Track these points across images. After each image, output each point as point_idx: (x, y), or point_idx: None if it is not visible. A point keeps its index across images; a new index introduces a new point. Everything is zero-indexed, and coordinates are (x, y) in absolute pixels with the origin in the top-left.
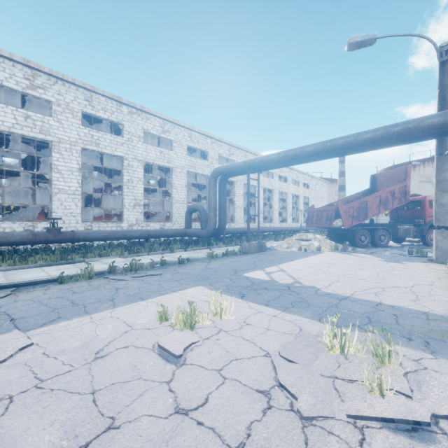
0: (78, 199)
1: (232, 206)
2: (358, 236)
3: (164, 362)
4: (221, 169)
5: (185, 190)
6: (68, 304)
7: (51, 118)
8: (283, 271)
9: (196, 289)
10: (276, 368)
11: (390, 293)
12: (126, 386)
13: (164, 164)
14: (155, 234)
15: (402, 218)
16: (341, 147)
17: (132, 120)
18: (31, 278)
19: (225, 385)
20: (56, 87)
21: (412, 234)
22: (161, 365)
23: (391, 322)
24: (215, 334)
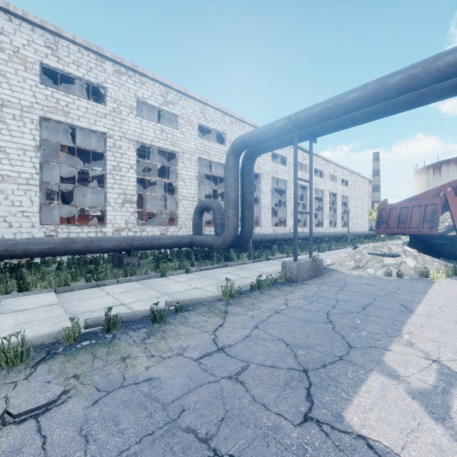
0: (34, 192)
1: (257, 205)
2: None
3: None
4: (246, 136)
5: (195, 182)
6: None
7: None
8: None
9: None
10: None
11: None
12: None
13: (167, 147)
14: (143, 243)
15: None
16: None
17: (120, 82)
18: None
19: None
20: None
21: None
22: None
23: None
24: None
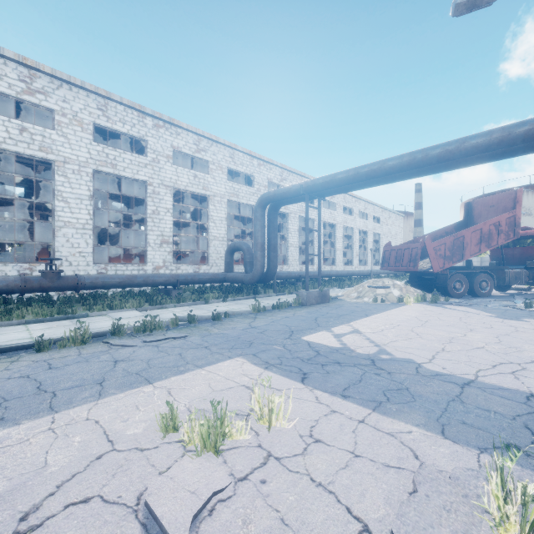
0: (88, 235)
1: (285, 244)
2: (451, 283)
3: None
4: (271, 194)
5: (225, 223)
6: (30, 391)
7: (54, 132)
8: (358, 332)
9: (232, 363)
10: None
11: None
12: None
13: (199, 192)
14: (186, 279)
15: (508, 259)
16: (438, 159)
17: (158, 135)
18: (4, 341)
19: None
20: (60, 92)
21: (524, 279)
22: None
23: None
24: (258, 468)
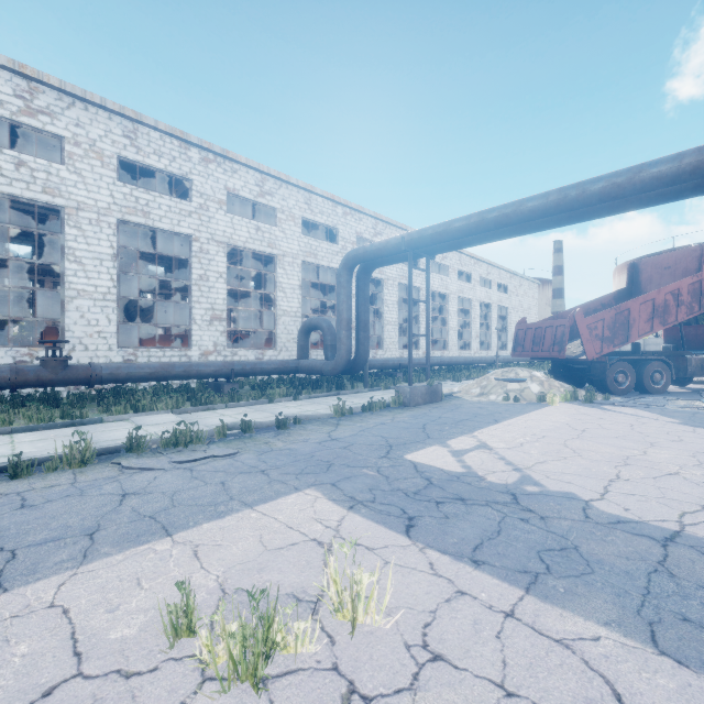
0: (111, 309)
1: (380, 321)
2: (611, 374)
3: None
4: (360, 251)
5: (299, 293)
6: None
7: (63, 167)
8: (486, 448)
9: (300, 499)
10: None
11: None
12: None
13: (264, 250)
14: (243, 369)
15: (689, 341)
16: (601, 196)
17: (207, 172)
18: None
19: None
20: (72, 113)
21: None
22: None
23: None
24: None
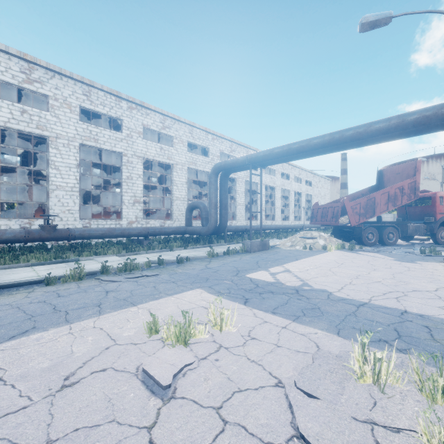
0: (76, 196)
1: (234, 203)
2: (365, 234)
3: (148, 394)
4: (222, 164)
5: (185, 187)
6: (49, 311)
7: (48, 113)
8: (288, 271)
9: (194, 292)
10: (292, 408)
11: (414, 299)
12: (92, 433)
13: (165, 161)
14: (154, 231)
15: (411, 215)
16: (351, 138)
17: (132, 115)
18: (18, 278)
19: (226, 434)
20: (53, 81)
21: (422, 231)
22: (143, 399)
23: (425, 337)
24: (213, 353)
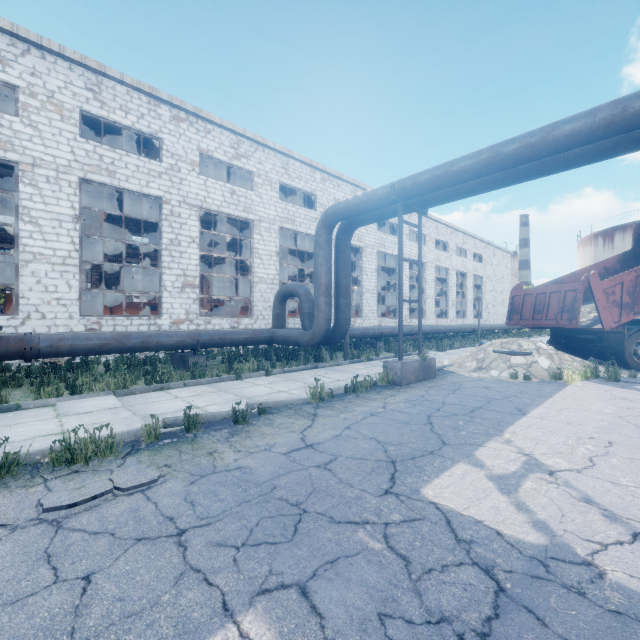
0: (72, 274)
1: (358, 289)
2: (630, 346)
3: None
4: (341, 206)
5: (275, 260)
6: None
7: (17, 119)
8: (543, 469)
9: None
10: None
11: None
12: None
13: (239, 214)
14: (211, 339)
15: None
16: None
17: (179, 131)
18: None
19: None
20: (27, 61)
21: None
22: None
23: None
24: None
